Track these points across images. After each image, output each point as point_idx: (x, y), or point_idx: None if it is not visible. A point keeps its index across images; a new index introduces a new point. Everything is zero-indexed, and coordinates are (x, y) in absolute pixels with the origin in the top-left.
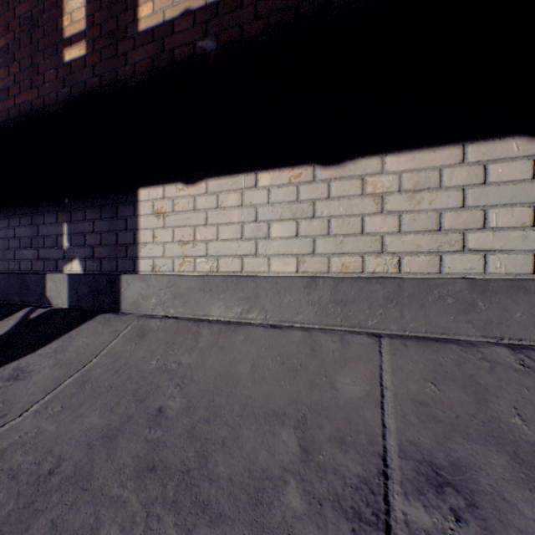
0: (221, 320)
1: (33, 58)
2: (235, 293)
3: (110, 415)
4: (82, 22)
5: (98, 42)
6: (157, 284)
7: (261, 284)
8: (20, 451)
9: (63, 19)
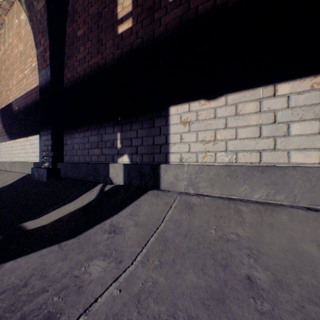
0: (248, 200)
1: (99, 36)
2: (260, 179)
3: (205, 276)
4: (129, 6)
5: (140, 16)
6: (188, 171)
7: (288, 173)
8: (151, 300)
9: (117, 8)
